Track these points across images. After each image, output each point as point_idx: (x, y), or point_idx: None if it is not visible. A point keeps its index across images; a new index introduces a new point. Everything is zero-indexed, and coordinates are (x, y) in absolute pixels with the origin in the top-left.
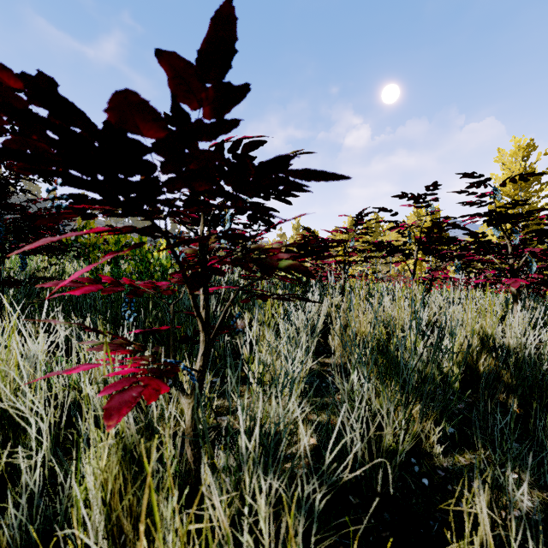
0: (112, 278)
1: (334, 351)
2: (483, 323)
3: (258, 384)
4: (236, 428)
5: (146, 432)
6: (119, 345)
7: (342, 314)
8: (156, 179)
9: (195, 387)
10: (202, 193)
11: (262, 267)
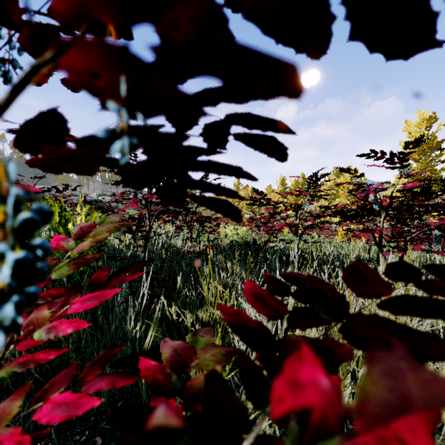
0: None
1: None
2: None
3: None
4: None
5: None
6: None
7: None
8: None
9: None
10: None
11: None
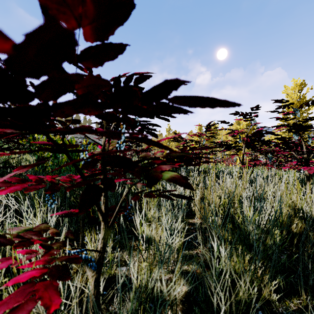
0: (37, 177)
1: (195, 213)
2: (291, 196)
3: (145, 251)
4: (130, 277)
5: (65, 286)
6: (37, 232)
7: (200, 190)
8: (47, 105)
9: (97, 264)
10: None
11: (148, 180)
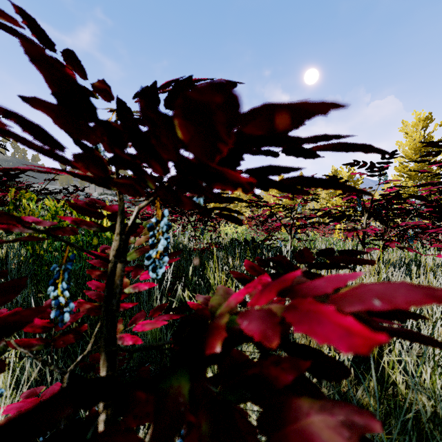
0: None
1: (294, 338)
2: None
3: None
4: None
5: None
6: None
7: None
8: None
9: None
10: (105, 186)
11: None
